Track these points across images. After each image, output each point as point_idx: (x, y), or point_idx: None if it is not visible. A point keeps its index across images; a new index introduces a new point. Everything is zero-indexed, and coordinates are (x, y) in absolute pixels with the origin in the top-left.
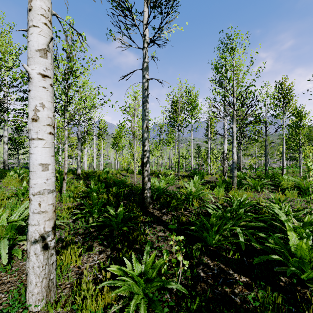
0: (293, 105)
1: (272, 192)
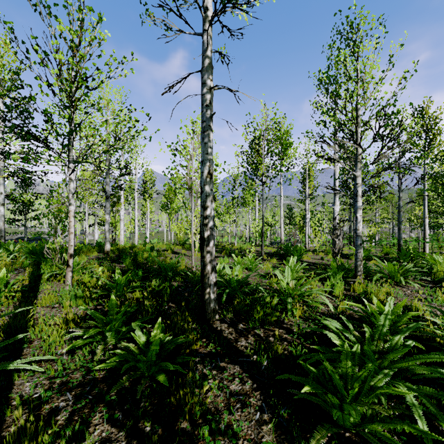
0: (442, 144)
1: (423, 286)
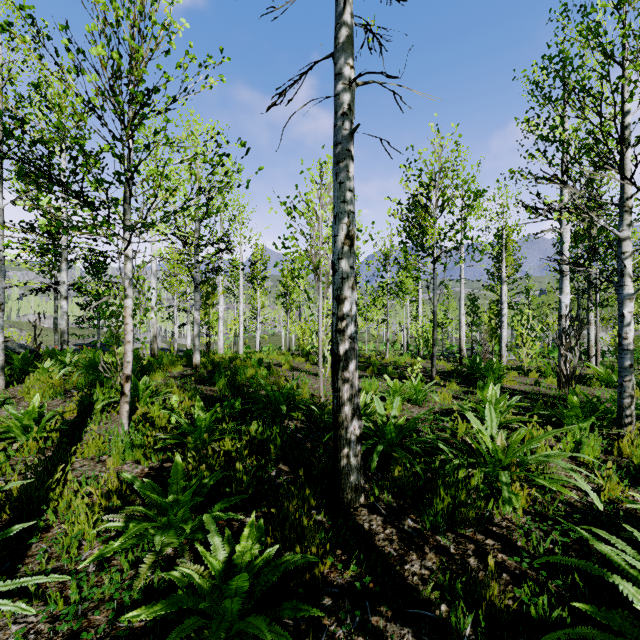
0: None
1: None
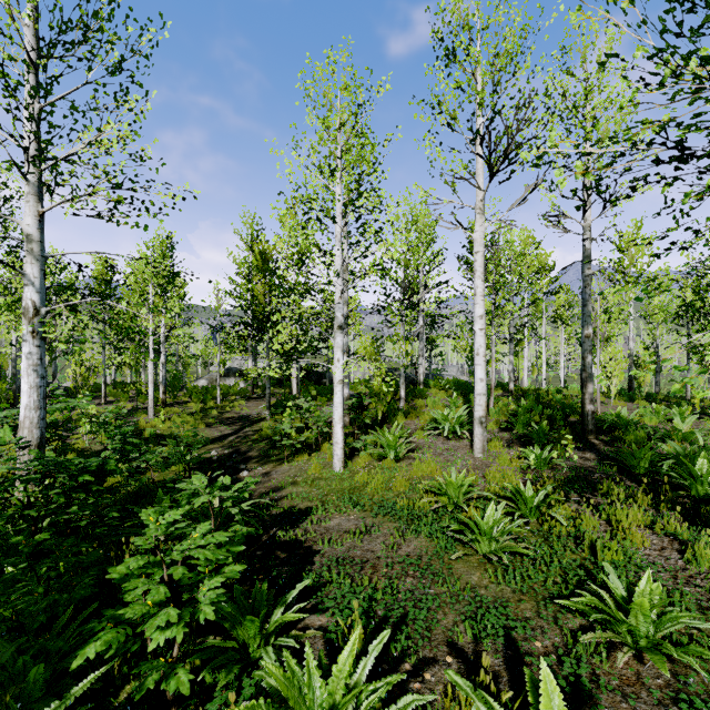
0: None
1: None
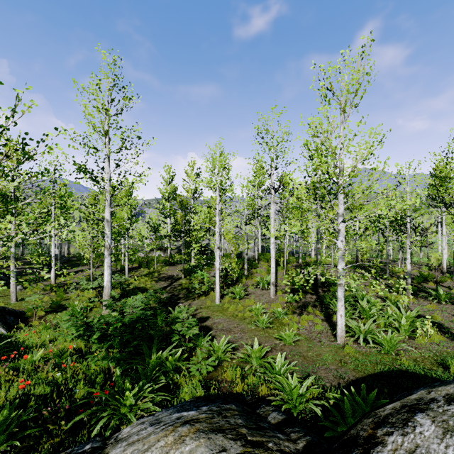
0: None
1: None
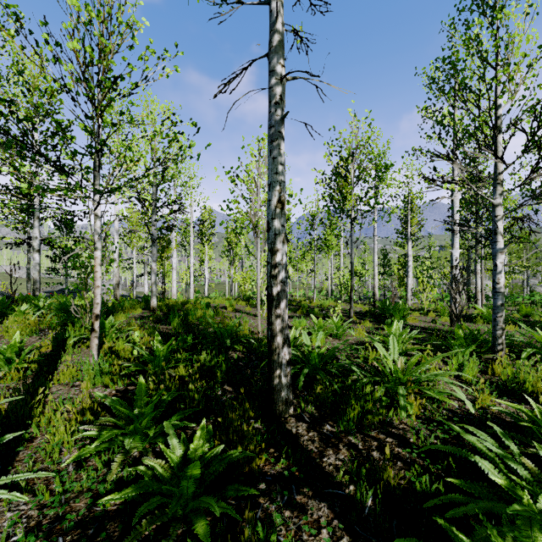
0: None
1: None
